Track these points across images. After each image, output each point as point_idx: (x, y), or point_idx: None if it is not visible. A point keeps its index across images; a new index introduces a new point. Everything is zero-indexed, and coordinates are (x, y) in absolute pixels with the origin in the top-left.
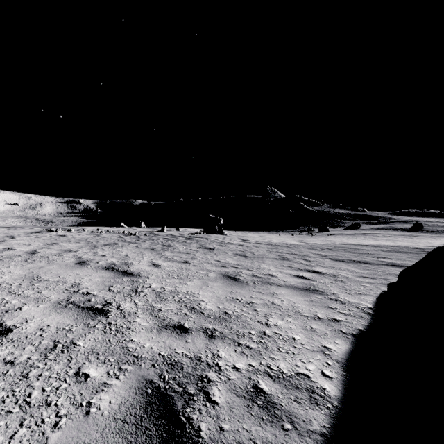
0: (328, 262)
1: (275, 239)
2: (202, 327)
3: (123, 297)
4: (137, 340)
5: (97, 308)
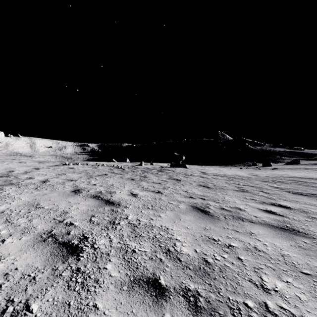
0: (288, 195)
1: (228, 172)
2: (181, 285)
3: (101, 230)
4: (101, 308)
5: (72, 244)
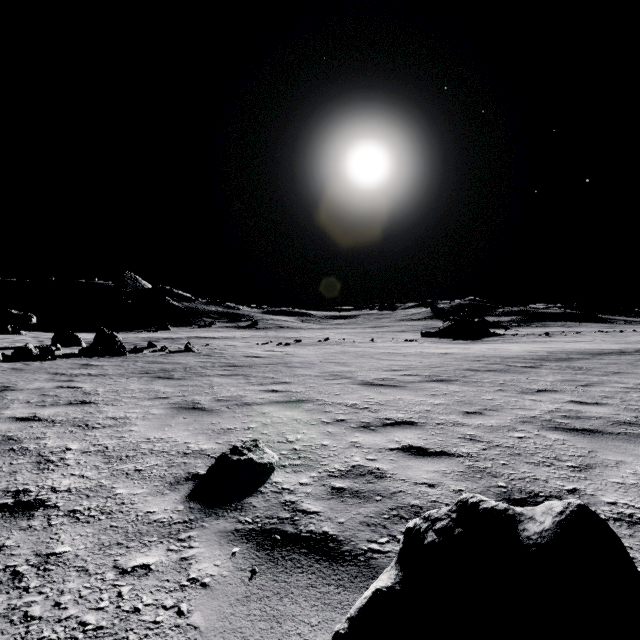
0: None
1: None
2: None
3: None
4: None
5: None
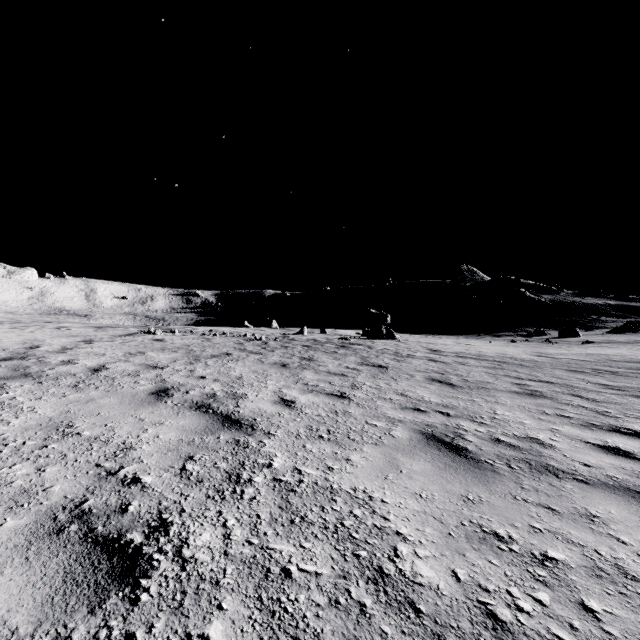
0: None
1: (486, 350)
2: None
3: (204, 500)
4: None
5: (127, 545)
